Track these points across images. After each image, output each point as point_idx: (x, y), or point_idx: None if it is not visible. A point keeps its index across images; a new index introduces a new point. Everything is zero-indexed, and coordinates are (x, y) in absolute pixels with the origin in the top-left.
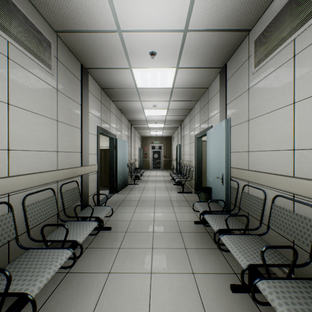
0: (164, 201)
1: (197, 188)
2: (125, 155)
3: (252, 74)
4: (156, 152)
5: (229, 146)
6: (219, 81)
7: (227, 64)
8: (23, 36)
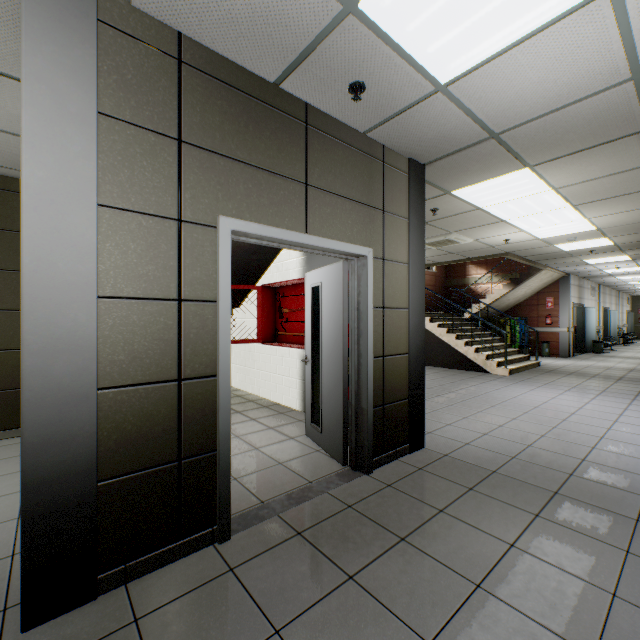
0: None
1: None
2: (614, 321)
3: None
4: None
5: None
6: None
7: None
8: (592, 293)
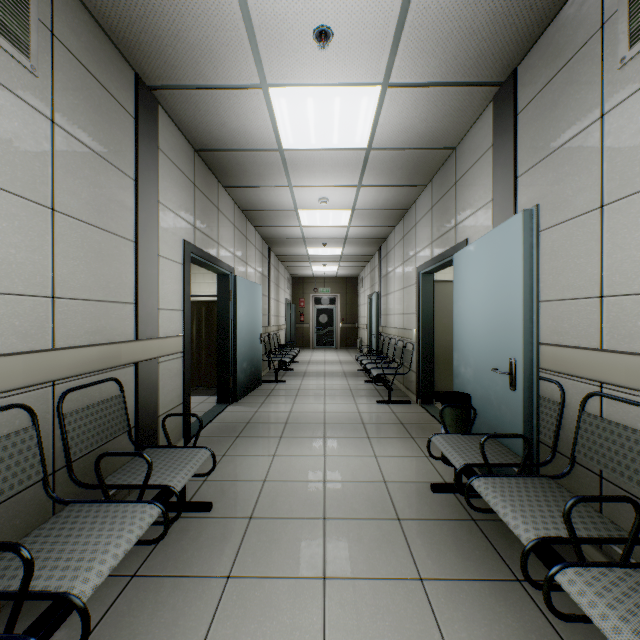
0: (347, 425)
1: (423, 393)
2: (255, 315)
3: (620, 68)
4: (324, 311)
5: (535, 284)
6: (493, 120)
7: (518, 70)
8: None
